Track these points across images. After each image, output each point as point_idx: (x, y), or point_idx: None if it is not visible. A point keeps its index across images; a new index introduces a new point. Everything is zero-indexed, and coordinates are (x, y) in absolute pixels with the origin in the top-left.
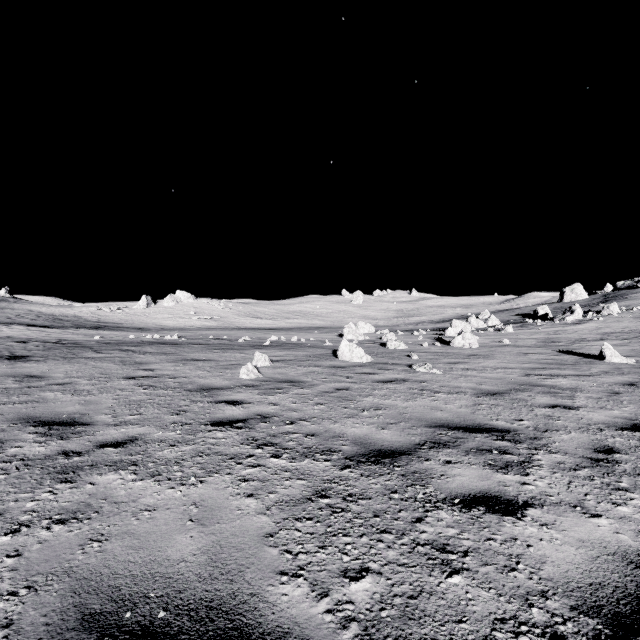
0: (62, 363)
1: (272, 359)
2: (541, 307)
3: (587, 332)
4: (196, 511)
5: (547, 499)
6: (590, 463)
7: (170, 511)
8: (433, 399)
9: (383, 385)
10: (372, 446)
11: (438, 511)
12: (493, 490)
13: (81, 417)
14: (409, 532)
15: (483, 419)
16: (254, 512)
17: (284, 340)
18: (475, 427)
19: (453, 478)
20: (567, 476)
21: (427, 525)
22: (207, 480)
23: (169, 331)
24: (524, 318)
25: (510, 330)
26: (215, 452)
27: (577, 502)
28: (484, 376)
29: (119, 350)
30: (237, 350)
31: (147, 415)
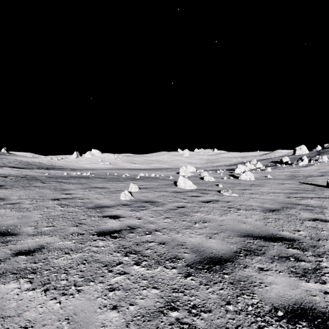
0: (20, 189)
1: (140, 187)
2: (284, 157)
3: (313, 171)
4: (66, 328)
5: None
6: None
7: (44, 328)
8: (237, 214)
9: (205, 204)
10: (205, 253)
11: (269, 327)
12: (305, 300)
13: (14, 228)
14: None
15: (273, 230)
16: None
17: (147, 175)
18: (270, 236)
19: (270, 286)
20: None
21: None
22: (83, 289)
23: (87, 170)
24: (275, 163)
25: (269, 170)
26: (95, 260)
27: None
28: (263, 198)
29: (55, 181)
30: (121, 181)
31: (57, 227)
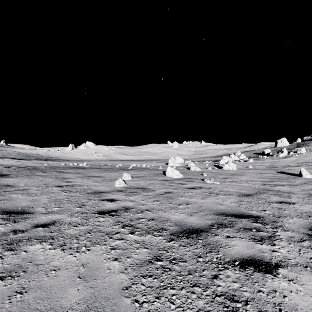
0: (25, 178)
1: (132, 176)
2: (266, 149)
3: (290, 162)
4: (83, 270)
5: (289, 262)
6: (308, 237)
7: (68, 270)
8: (216, 198)
9: (189, 190)
10: (185, 226)
11: (226, 270)
12: (256, 255)
13: (28, 209)
14: (210, 286)
15: (244, 210)
16: (117, 271)
17: (139, 166)
18: (240, 215)
19: (232, 247)
20: (297, 246)
21: (220, 280)
22: (92, 249)
23: (82, 161)
24: (258, 155)
25: (251, 161)
26: (98, 230)
27: (307, 264)
28: (241, 185)
29: (55, 171)
30: (115, 171)
31: (64, 207)
